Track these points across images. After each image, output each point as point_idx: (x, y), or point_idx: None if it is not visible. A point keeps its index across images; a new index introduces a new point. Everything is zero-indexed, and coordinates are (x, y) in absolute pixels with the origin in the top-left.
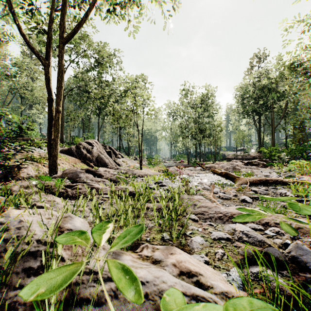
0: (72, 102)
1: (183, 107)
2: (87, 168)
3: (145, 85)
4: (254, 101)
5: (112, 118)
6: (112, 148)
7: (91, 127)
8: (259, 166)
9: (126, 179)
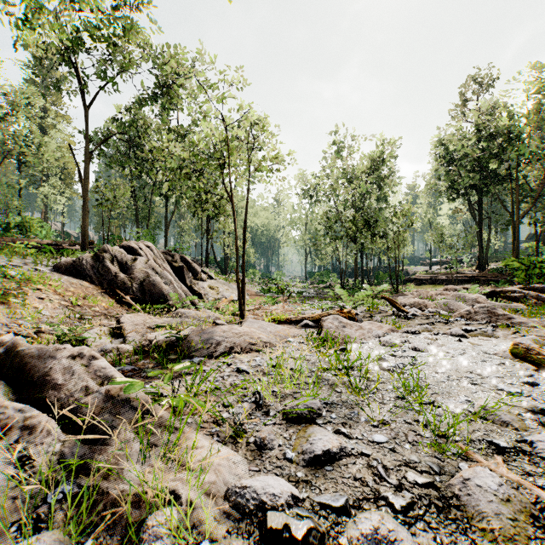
0: (116, 170)
1: (331, 179)
2: (14, 340)
3: (256, 135)
4: (471, 168)
5: (190, 200)
6: (187, 261)
7: (153, 219)
8: (528, 304)
9: (151, 408)
